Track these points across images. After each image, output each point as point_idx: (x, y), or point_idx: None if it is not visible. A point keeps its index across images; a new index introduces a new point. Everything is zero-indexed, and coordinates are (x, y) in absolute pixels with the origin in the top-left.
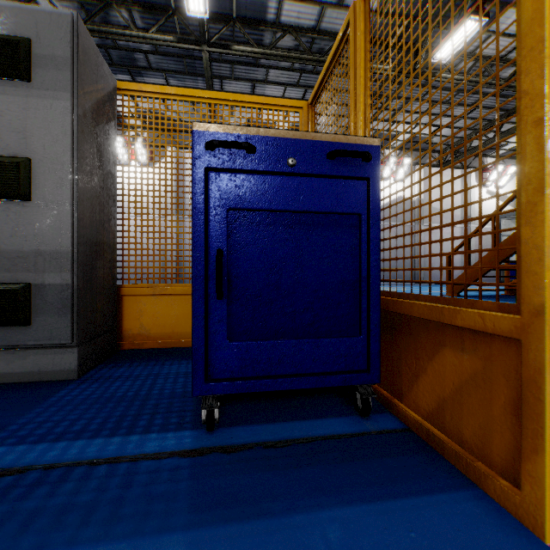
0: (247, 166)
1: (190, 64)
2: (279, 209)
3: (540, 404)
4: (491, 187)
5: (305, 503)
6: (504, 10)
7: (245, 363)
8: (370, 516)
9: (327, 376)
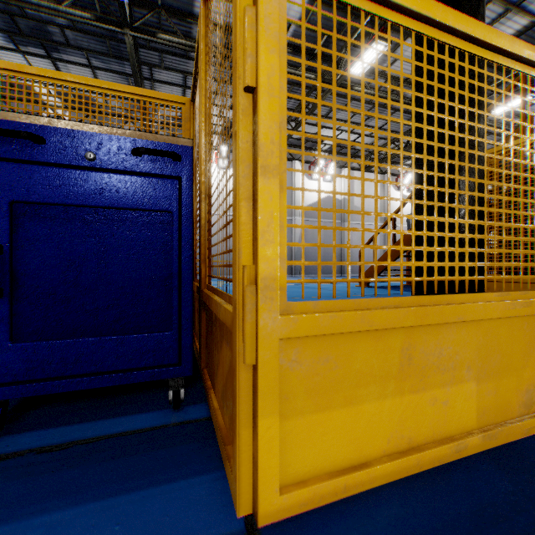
0: (34, 157)
1: (114, 47)
2: (76, 203)
3: (236, 390)
4: (404, 191)
5: (28, 510)
6: (405, 39)
7: (32, 364)
8: (88, 515)
9: (133, 373)
